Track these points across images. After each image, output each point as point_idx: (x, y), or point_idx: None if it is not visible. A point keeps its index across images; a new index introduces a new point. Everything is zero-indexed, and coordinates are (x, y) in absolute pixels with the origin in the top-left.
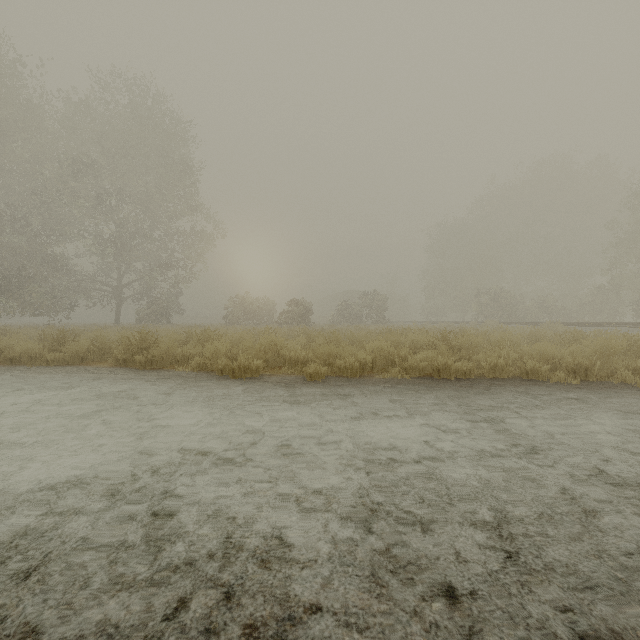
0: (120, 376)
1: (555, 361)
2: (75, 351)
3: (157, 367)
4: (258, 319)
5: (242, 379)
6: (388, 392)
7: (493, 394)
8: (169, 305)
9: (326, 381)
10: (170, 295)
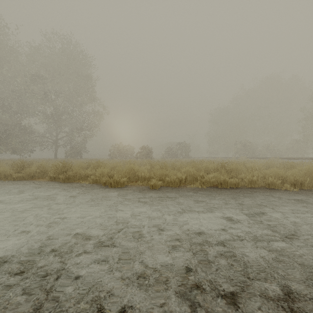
0: (50, 186)
1: (283, 178)
2: (28, 172)
3: (71, 181)
4: (126, 156)
5: (115, 188)
6: (195, 196)
7: (253, 197)
8: (81, 149)
9: (161, 189)
10: (82, 144)
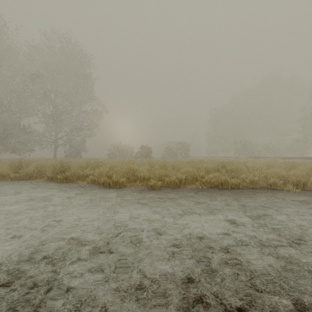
0: (48, 186)
1: (285, 178)
2: (26, 172)
3: (69, 181)
4: (125, 155)
5: (114, 188)
6: (195, 196)
7: (255, 198)
8: (81, 148)
9: (160, 190)
10: (81, 143)
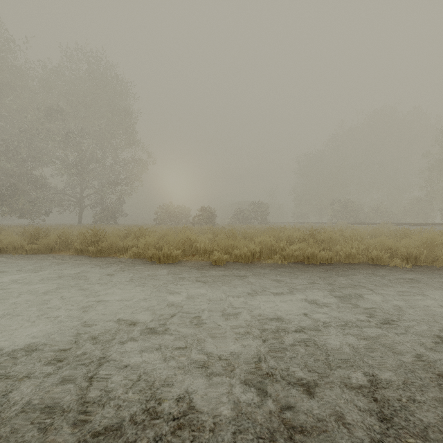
0: (77, 262)
1: (392, 251)
2: (46, 243)
3: (105, 255)
4: (178, 221)
5: (165, 264)
6: (272, 274)
7: (349, 275)
8: (116, 211)
9: (226, 265)
10: (117, 204)
